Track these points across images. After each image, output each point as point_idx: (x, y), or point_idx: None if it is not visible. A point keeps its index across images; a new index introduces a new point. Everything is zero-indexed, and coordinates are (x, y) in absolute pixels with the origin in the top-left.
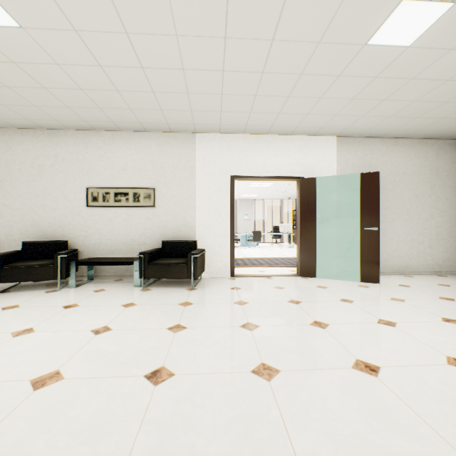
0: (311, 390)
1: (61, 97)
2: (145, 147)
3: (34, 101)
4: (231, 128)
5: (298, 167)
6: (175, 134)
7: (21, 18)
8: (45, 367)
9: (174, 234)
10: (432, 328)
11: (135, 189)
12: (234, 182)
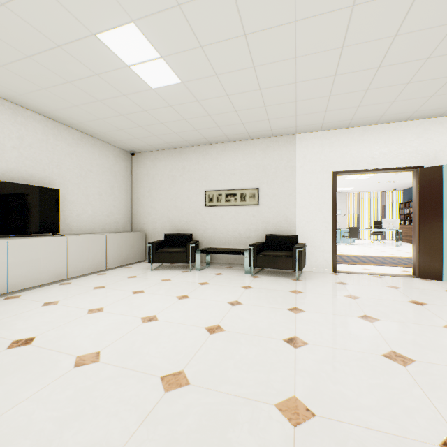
0: None
1: (193, 124)
2: (250, 153)
3: (175, 130)
4: (333, 125)
5: (416, 155)
6: (276, 138)
7: (183, 77)
8: (209, 321)
9: (275, 229)
10: None
11: (241, 190)
12: None
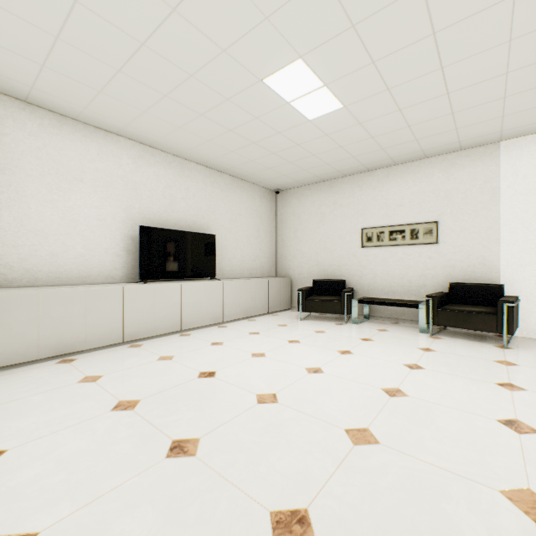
0: None
1: (350, 150)
2: (424, 176)
3: (327, 160)
4: None
5: None
6: (466, 151)
7: (346, 100)
8: (385, 382)
9: (464, 275)
10: None
11: (411, 226)
12: None
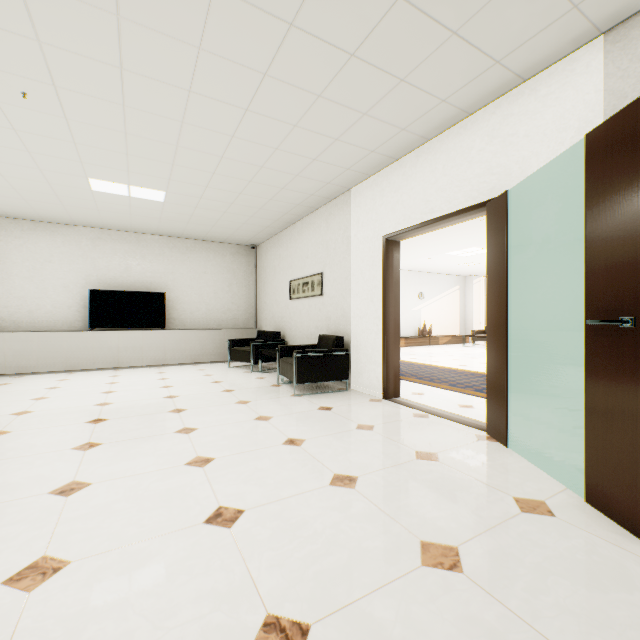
0: (47, 463)
1: (239, 213)
2: (318, 227)
3: (239, 221)
4: (367, 165)
5: (489, 177)
6: (336, 200)
7: (160, 189)
8: (119, 400)
9: (335, 327)
10: (203, 575)
11: (312, 277)
12: None
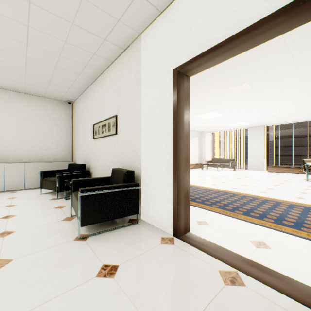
0: None
1: (41, 60)
2: (113, 77)
3: (46, 72)
4: None
5: None
6: (128, 49)
7: None
8: None
9: (127, 161)
10: None
11: (108, 120)
12: (296, 93)
